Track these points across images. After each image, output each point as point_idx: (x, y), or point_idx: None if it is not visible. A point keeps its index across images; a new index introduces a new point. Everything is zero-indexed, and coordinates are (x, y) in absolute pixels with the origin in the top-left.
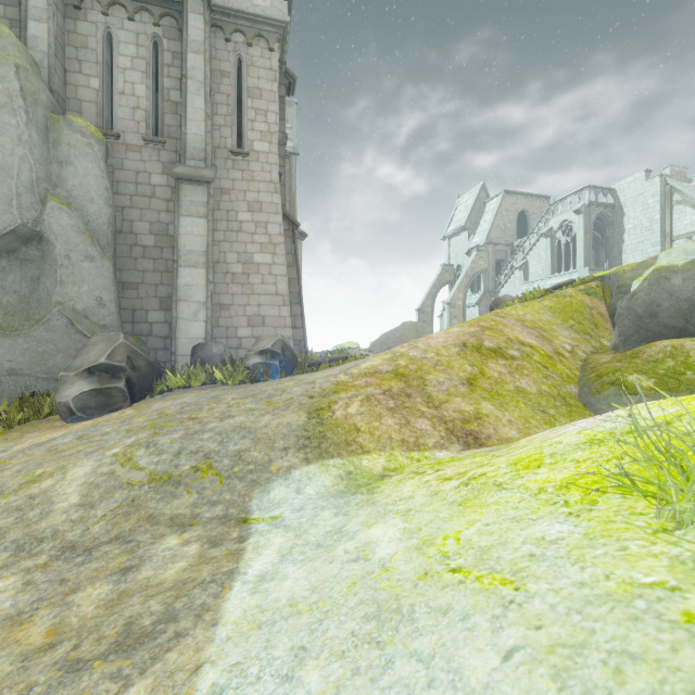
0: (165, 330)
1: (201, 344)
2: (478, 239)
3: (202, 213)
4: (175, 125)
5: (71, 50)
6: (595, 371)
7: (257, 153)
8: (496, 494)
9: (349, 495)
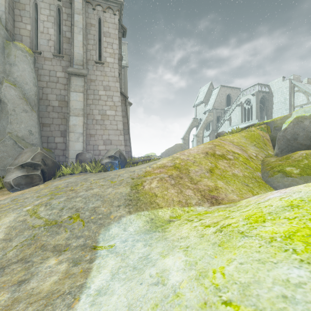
0: (63, 146)
1: (80, 153)
2: (209, 107)
3: (81, 90)
4: (68, 48)
5: (17, 11)
6: (269, 166)
7: (108, 63)
8: (242, 240)
9: (151, 233)
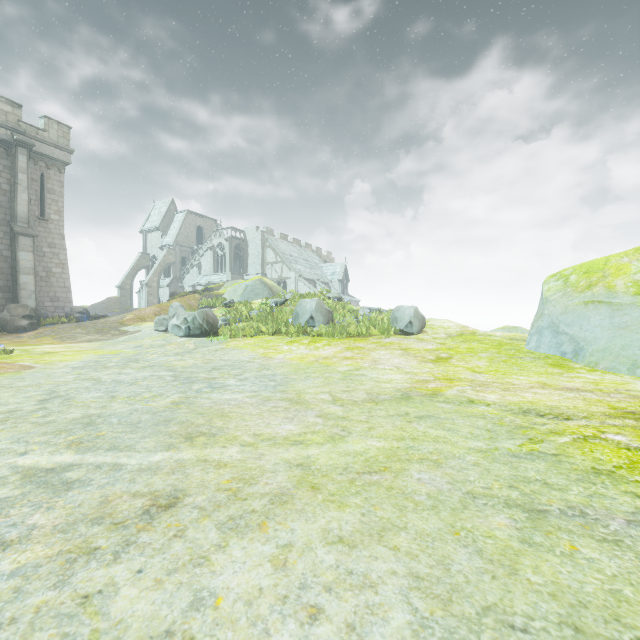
0: (3, 302)
1: (35, 309)
2: (169, 239)
3: (31, 250)
4: (5, 201)
5: None
6: None
7: (53, 220)
8: None
9: None
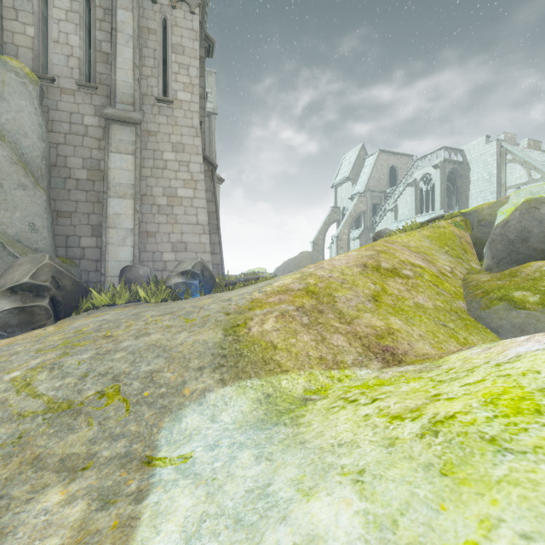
0: (97, 254)
1: (128, 266)
2: (359, 187)
3: (130, 150)
4: (106, 73)
5: None
6: (480, 289)
7: (181, 102)
8: (499, 460)
9: (270, 427)
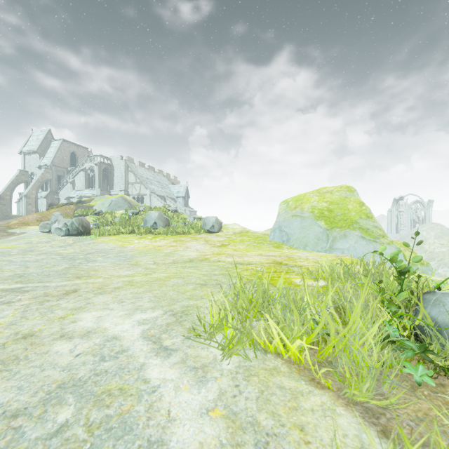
0: None
1: None
2: (46, 161)
3: None
4: None
5: None
6: None
7: None
8: None
9: None
